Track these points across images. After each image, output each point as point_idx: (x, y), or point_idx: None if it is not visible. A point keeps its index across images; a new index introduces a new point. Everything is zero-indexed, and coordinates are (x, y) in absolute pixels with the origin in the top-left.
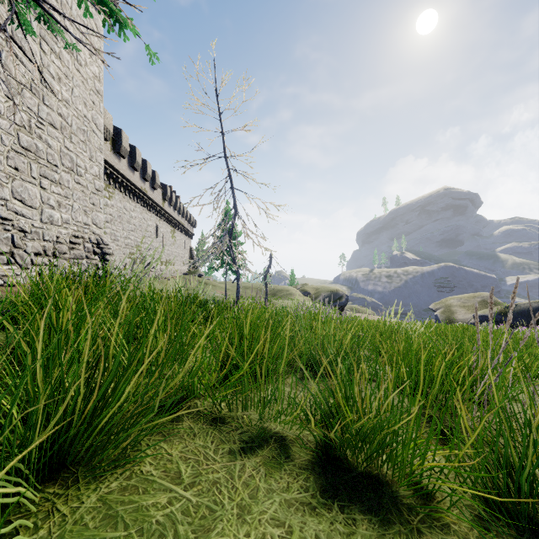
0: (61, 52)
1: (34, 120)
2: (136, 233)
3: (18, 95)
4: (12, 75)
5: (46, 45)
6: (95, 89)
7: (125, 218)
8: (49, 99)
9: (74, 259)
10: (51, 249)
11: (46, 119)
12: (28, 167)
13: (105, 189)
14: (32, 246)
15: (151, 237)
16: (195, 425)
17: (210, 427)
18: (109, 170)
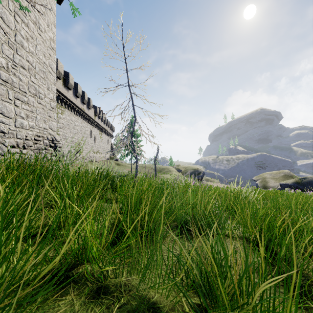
0: (28, 22)
1: (10, 64)
2: (78, 135)
3: None
4: None
5: (18, 18)
6: (51, 47)
7: (72, 126)
8: (20, 51)
9: (37, 150)
10: (22, 144)
11: (18, 63)
12: (6, 92)
13: (59, 108)
14: (9, 141)
15: (87, 137)
16: (78, 299)
17: (92, 300)
18: (61, 97)
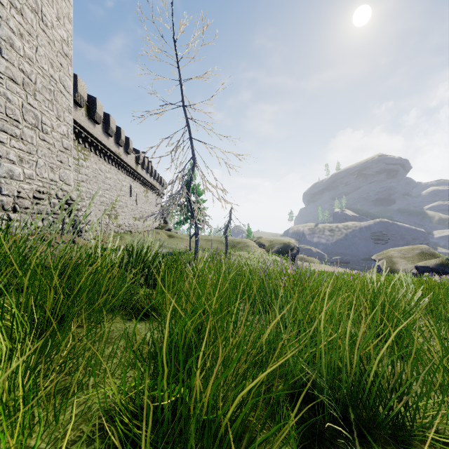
0: (23, 9)
1: None
2: (111, 192)
3: None
4: None
5: None
6: (63, 52)
7: (101, 178)
8: (8, 53)
9: (38, 214)
10: (11, 204)
11: (5, 72)
12: None
13: (81, 151)
14: None
15: (125, 196)
16: None
17: None
18: (83, 134)
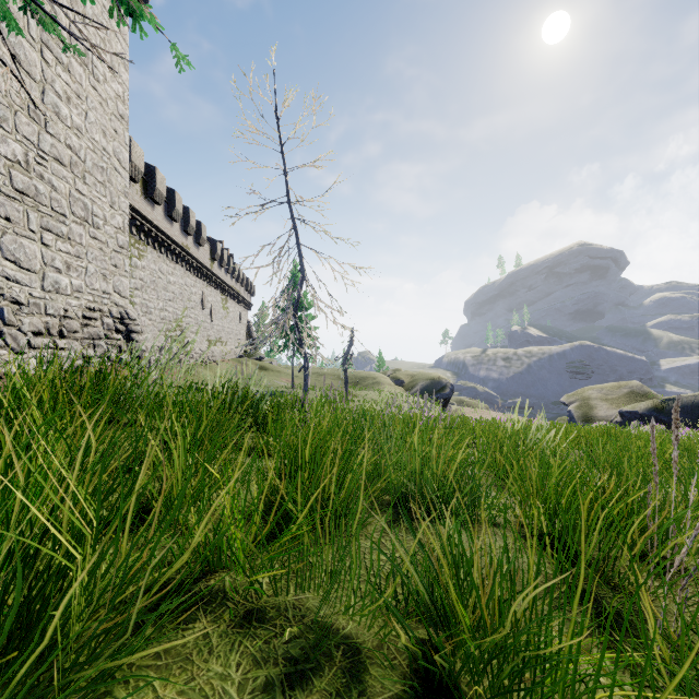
0: (70, 63)
1: (32, 154)
2: (176, 304)
3: (10, 120)
4: (1, 93)
5: (50, 54)
6: (118, 113)
7: (161, 284)
8: (54, 126)
9: (89, 340)
10: (57, 327)
11: (50, 152)
12: (24, 216)
13: (134, 245)
14: (30, 322)
15: (195, 309)
16: (215, 629)
17: (240, 631)
18: (138, 221)
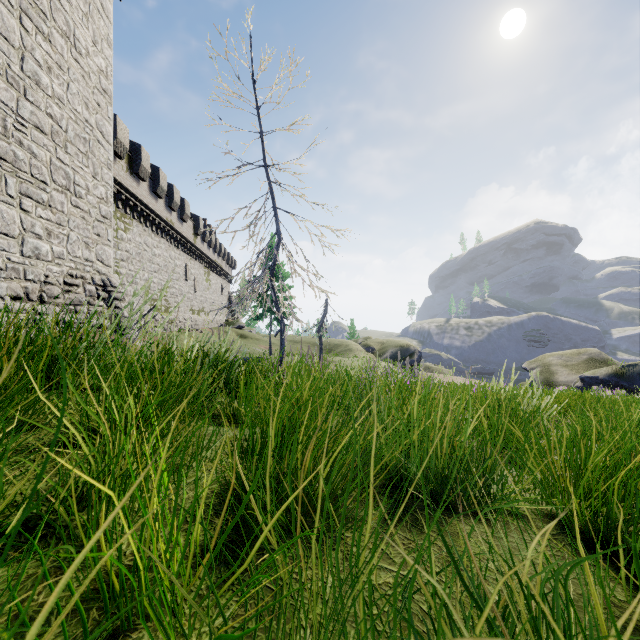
0: (51, 34)
1: (11, 120)
2: (161, 275)
3: None
4: None
5: (30, 22)
6: (101, 87)
7: (147, 256)
8: (33, 94)
9: (70, 306)
10: (37, 292)
11: (30, 119)
12: (2, 181)
13: (120, 219)
14: (7, 287)
15: (179, 280)
16: None
17: None
18: (124, 195)
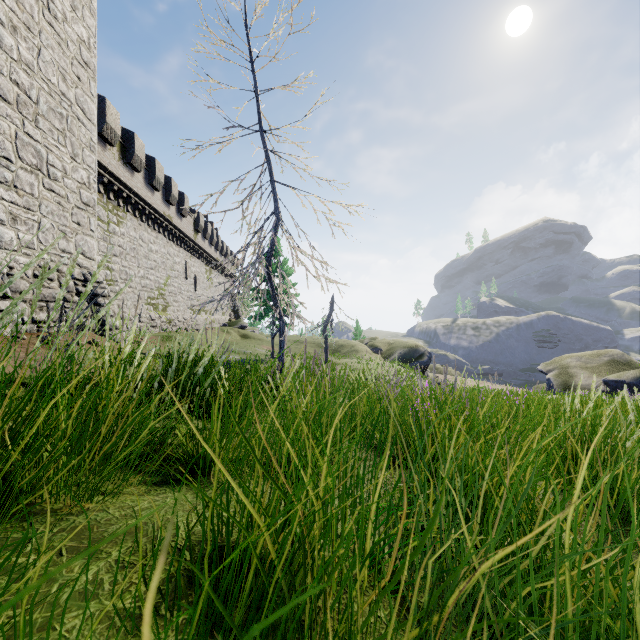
0: None
1: None
2: (158, 272)
3: None
4: None
5: None
6: (82, 59)
7: (142, 252)
8: None
9: (41, 302)
10: None
11: None
12: None
13: (112, 211)
14: None
15: (178, 278)
16: None
17: None
18: (116, 186)
